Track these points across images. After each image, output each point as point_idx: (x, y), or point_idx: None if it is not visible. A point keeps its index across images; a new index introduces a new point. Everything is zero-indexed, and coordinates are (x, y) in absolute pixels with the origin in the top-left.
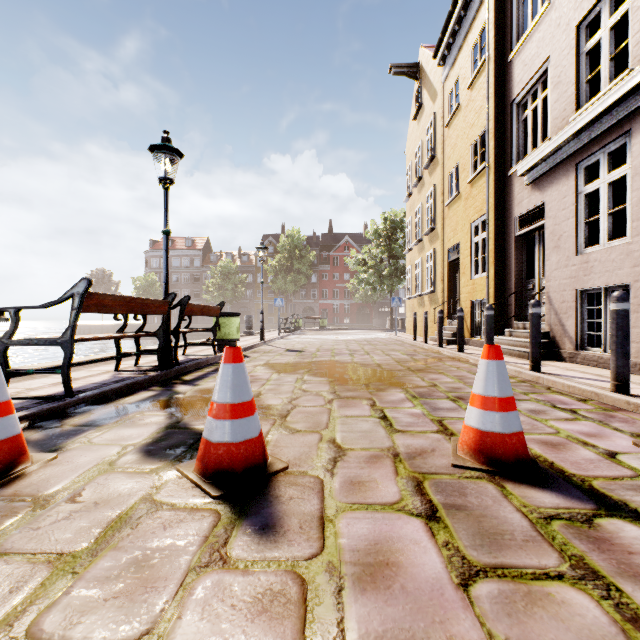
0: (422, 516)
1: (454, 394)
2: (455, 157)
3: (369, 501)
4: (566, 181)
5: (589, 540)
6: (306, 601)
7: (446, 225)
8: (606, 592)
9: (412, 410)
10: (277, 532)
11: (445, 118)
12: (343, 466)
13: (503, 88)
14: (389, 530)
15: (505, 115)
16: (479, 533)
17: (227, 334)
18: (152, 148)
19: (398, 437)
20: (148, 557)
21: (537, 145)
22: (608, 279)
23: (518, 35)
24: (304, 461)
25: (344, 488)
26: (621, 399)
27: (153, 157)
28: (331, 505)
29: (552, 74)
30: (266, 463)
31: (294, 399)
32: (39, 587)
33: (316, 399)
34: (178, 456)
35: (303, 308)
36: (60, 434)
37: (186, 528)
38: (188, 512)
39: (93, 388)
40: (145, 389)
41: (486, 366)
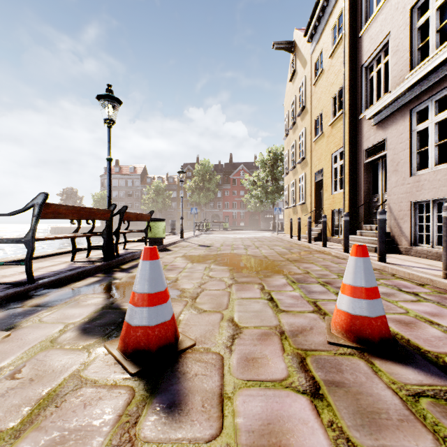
0: (307, 393)
1: (323, 280)
2: (320, 107)
3: (261, 378)
4: (403, 122)
5: None
6: None
7: (313, 156)
8: None
9: (292, 293)
10: (182, 411)
11: (312, 79)
12: (239, 343)
13: (355, 56)
14: (280, 408)
15: (357, 76)
16: (358, 412)
17: (156, 234)
18: (99, 97)
19: (283, 316)
20: (64, 439)
21: (380, 97)
22: (435, 194)
23: (366, 18)
24: (208, 338)
25: (240, 364)
26: None
27: (99, 104)
28: (229, 382)
29: (392, 44)
30: (177, 341)
31: (203, 284)
32: None
33: (219, 284)
34: (107, 334)
35: (211, 215)
36: (18, 314)
37: (103, 406)
38: (107, 389)
39: (51, 275)
40: (92, 276)
41: (355, 262)
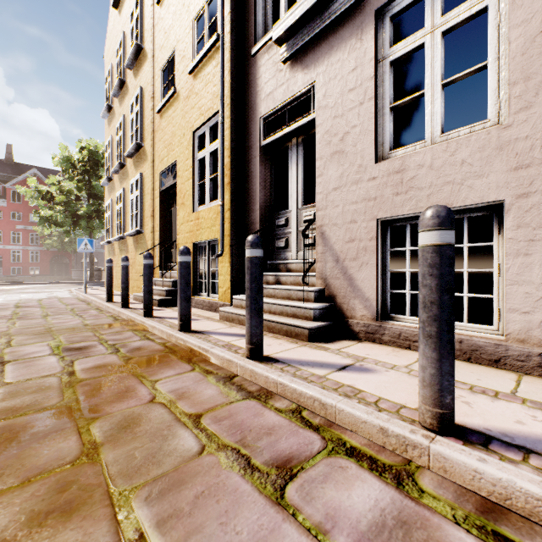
0: None
1: None
2: (171, 43)
3: None
4: (358, 42)
5: None
6: None
7: (158, 140)
8: None
9: None
10: None
11: None
12: None
13: None
14: None
15: None
16: None
17: None
18: None
19: None
20: None
21: None
22: (451, 196)
23: None
24: None
25: None
26: None
27: None
28: None
29: None
30: None
31: None
32: None
33: None
34: None
35: None
36: None
37: None
38: None
39: None
40: None
41: None
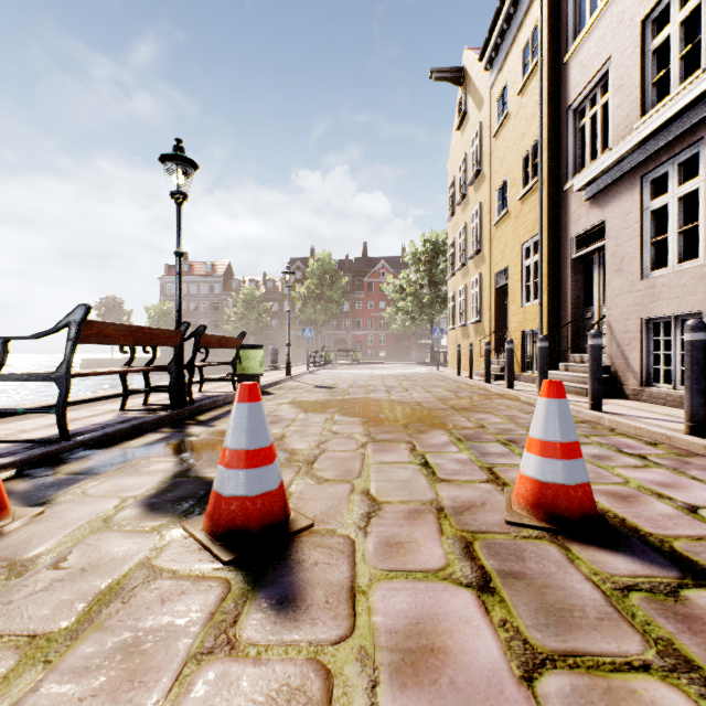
0: (473, 586)
1: (505, 437)
2: (504, 171)
3: (409, 567)
4: (630, 196)
5: (677, 618)
6: (331, 701)
7: (493, 247)
8: (705, 689)
9: (457, 455)
10: (298, 607)
11: (492, 128)
12: (378, 523)
13: (558, 93)
14: (434, 605)
15: (560, 123)
16: (543, 609)
17: (249, 368)
18: (163, 158)
19: (442, 488)
20: (139, 640)
21: (596, 157)
22: (678, 306)
23: (575, 33)
24: (332, 517)
25: (379, 551)
26: (697, 443)
27: (164, 168)
28: (364, 572)
29: (614, 76)
30: (288, 520)
31: (322, 442)
32: (1, 681)
33: (348, 442)
34: (185, 511)
35: (334, 340)
36: (51, 484)
37: (188, 602)
38: (192, 581)
39: (94, 430)
40: (154, 431)
41: (546, 406)
